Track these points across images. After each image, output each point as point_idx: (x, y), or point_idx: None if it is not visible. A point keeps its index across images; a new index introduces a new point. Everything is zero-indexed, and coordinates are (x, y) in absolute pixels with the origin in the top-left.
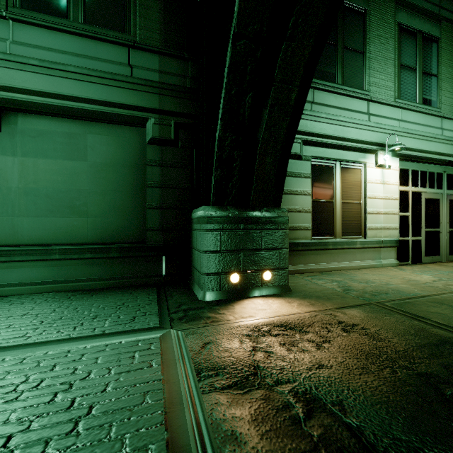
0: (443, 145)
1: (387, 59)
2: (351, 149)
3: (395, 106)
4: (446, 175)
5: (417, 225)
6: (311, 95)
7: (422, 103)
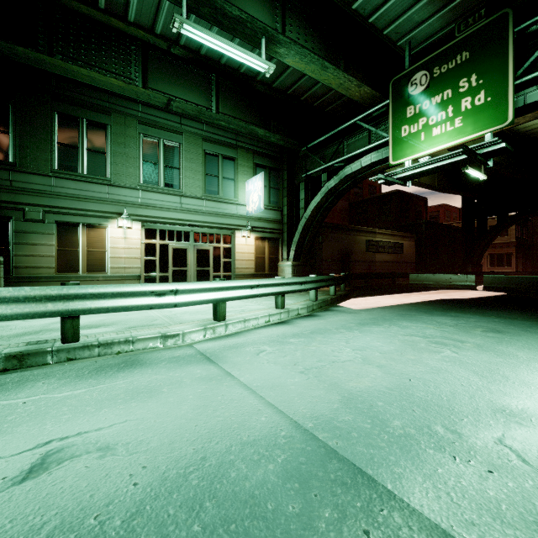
0: (183, 214)
1: (130, 157)
2: (93, 216)
3: (135, 189)
4: (193, 233)
5: (165, 266)
6: (52, 182)
7: (165, 186)
